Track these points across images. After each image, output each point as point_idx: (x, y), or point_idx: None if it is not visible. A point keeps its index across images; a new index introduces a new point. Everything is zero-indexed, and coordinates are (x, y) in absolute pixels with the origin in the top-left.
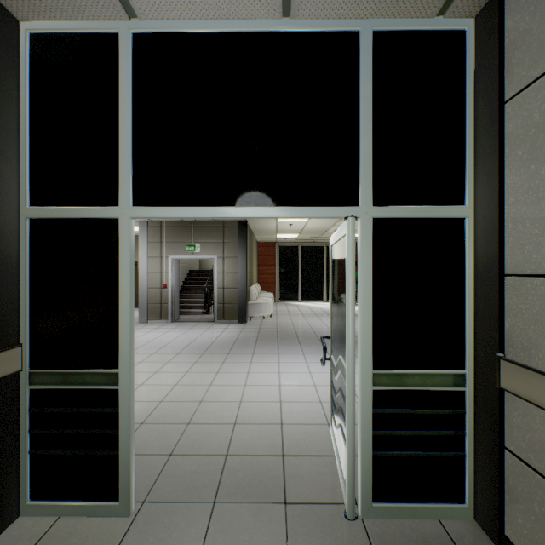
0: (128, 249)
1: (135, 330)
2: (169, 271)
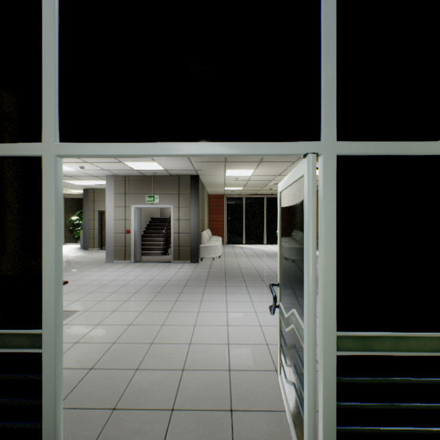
0: (52, 191)
1: (102, 270)
2: (132, 218)
